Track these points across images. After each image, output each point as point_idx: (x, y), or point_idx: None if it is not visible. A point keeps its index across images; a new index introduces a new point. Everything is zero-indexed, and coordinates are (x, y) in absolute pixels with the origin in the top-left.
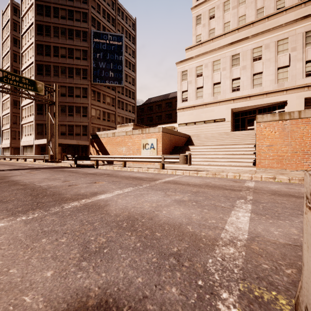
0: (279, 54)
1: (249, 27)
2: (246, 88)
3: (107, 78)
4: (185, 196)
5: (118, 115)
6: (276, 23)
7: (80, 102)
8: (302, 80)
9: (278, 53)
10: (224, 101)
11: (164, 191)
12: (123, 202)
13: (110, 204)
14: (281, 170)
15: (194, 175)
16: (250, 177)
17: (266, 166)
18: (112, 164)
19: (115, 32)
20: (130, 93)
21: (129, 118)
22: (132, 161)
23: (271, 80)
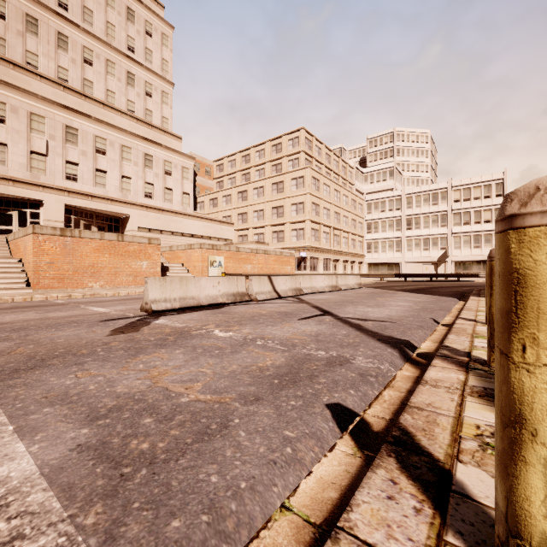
0: (33, 132)
1: None
2: None
3: None
4: (36, 311)
5: None
6: (28, 84)
7: None
8: (63, 182)
9: (32, 130)
10: None
11: None
12: None
13: None
14: (63, 290)
15: None
16: (46, 298)
17: (46, 287)
18: None
19: None
20: None
21: None
22: None
23: (22, 164)
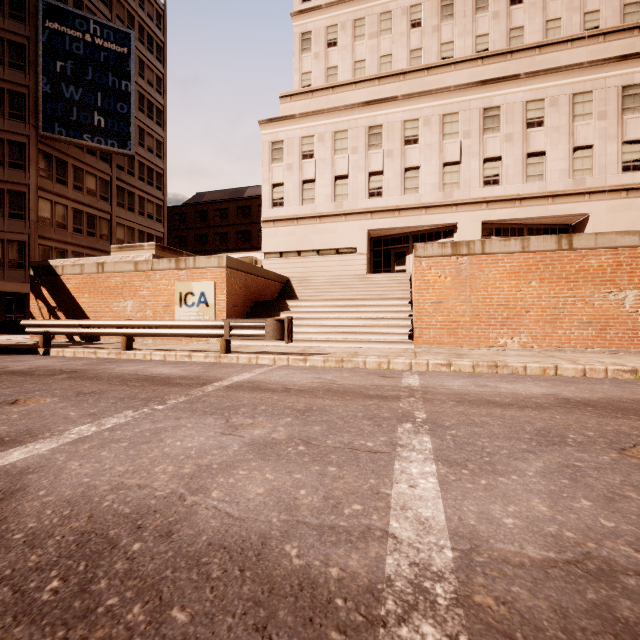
0: (445, 138)
1: (397, 80)
2: (393, 193)
3: (86, 128)
4: (280, 426)
5: (118, 224)
6: (441, 83)
7: (3, 178)
8: (480, 190)
9: (444, 136)
10: (355, 213)
11: (223, 414)
12: (83, 473)
13: (29, 488)
14: (455, 349)
15: (299, 364)
16: (409, 365)
17: (431, 342)
18: (97, 343)
19: (110, 20)
20: (153, 175)
21: (149, 232)
22: (149, 334)
23: (434, 185)
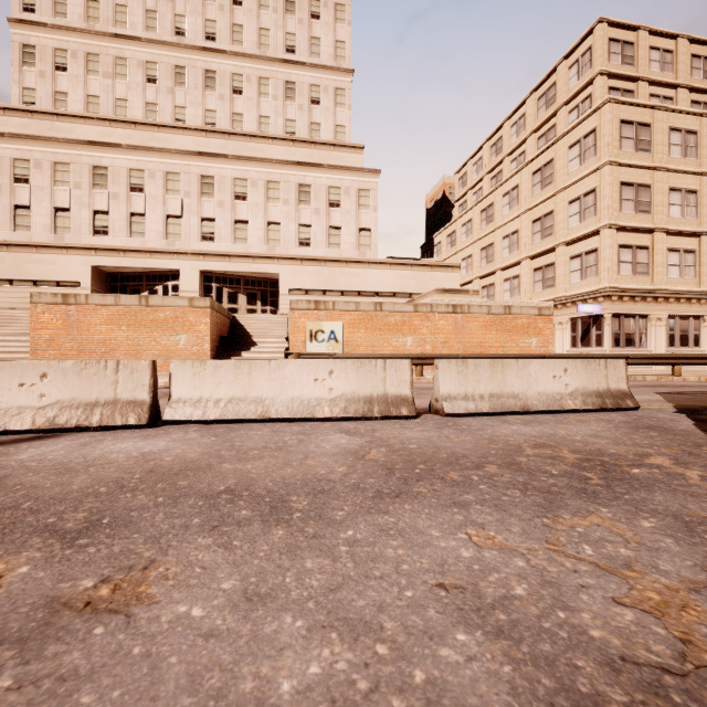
0: (169, 193)
1: (129, 127)
2: (119, 235)
3: None
4: None
5: None
6: (171, 142)
7: None
8: (198, 244)
9: (167, 191)
10: (78, 248)
11: None
12: None
13: None
14: None
15: None
16: None
17: None
18: None
19: None
20: None
21: None
22: None
23: (159, 233)
